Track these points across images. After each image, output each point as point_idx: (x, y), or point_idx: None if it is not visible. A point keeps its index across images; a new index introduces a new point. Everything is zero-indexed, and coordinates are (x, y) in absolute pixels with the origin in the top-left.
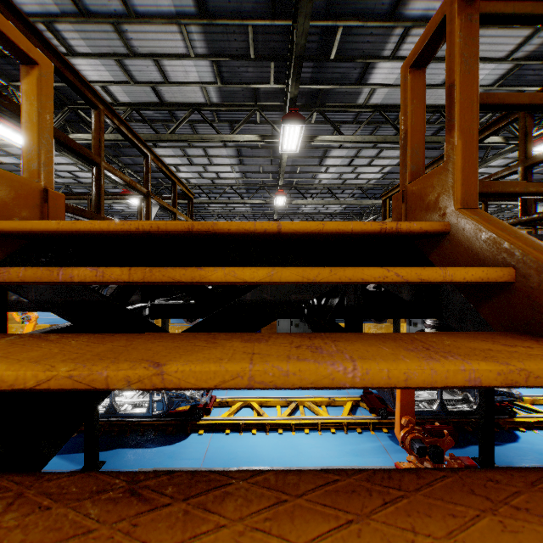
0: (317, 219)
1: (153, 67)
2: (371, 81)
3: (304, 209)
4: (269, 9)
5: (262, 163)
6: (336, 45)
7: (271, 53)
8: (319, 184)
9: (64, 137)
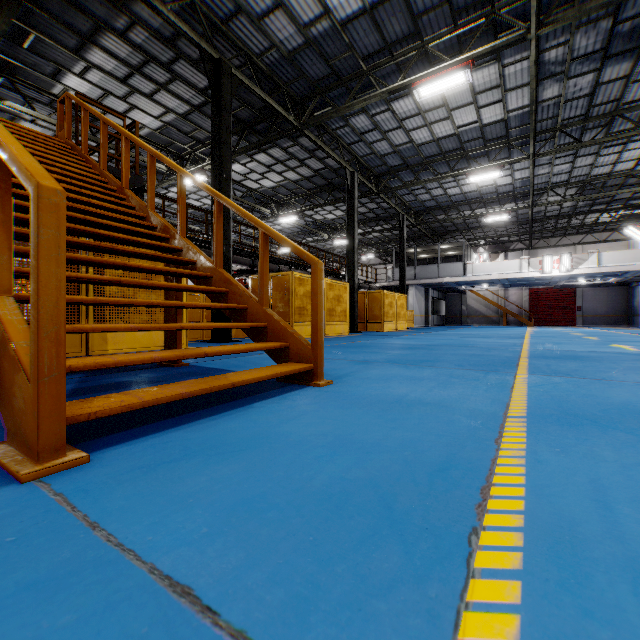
0: None
1: None
2: (64, 82)
3: None
4: None
5: None
6: (30, 42)
7: None
8: None
9: None
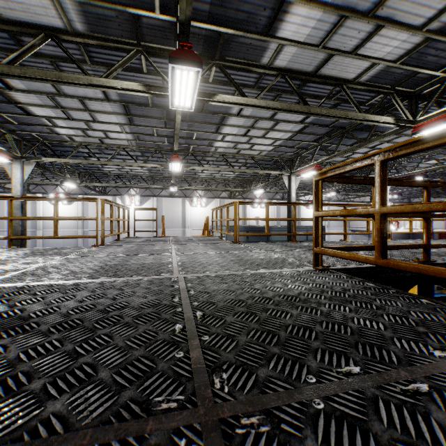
0: (213, 183)
1: None
2: (280, 34)
3: (200, 174)
4: None
5: (155, 125)
6: None
7: None
8: (215, 152)
9: None
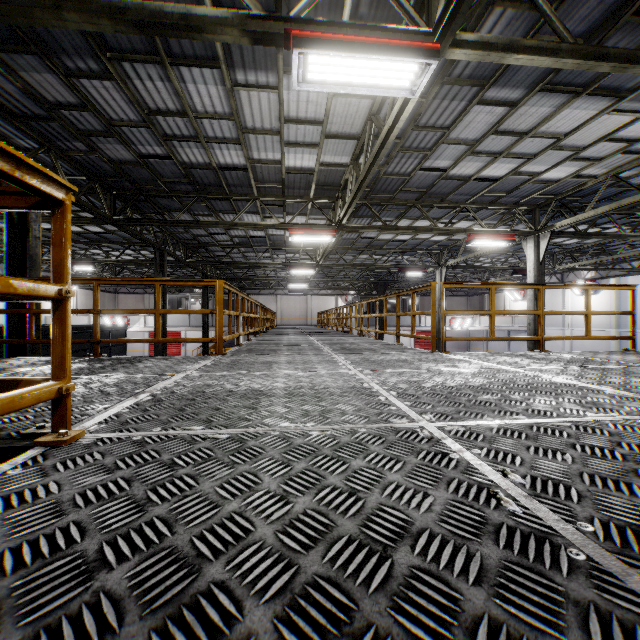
0: None
1: (300, 125)
2: None
3: None
4: None
5: None
6: None
7: None
8: None
9: (2, 311)
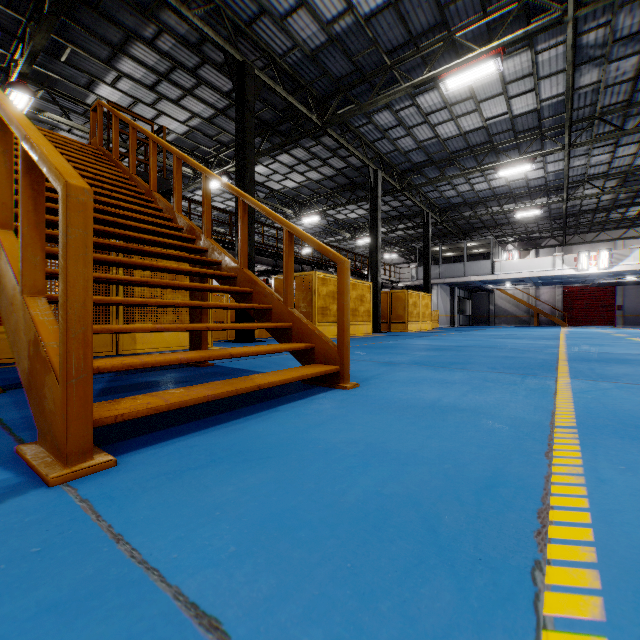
0: None
1: None
2: (97, 92)
3: None
4: (5, 1)
5: None
6: (66, 55)
7: (1, 25)
8: None
9: None
